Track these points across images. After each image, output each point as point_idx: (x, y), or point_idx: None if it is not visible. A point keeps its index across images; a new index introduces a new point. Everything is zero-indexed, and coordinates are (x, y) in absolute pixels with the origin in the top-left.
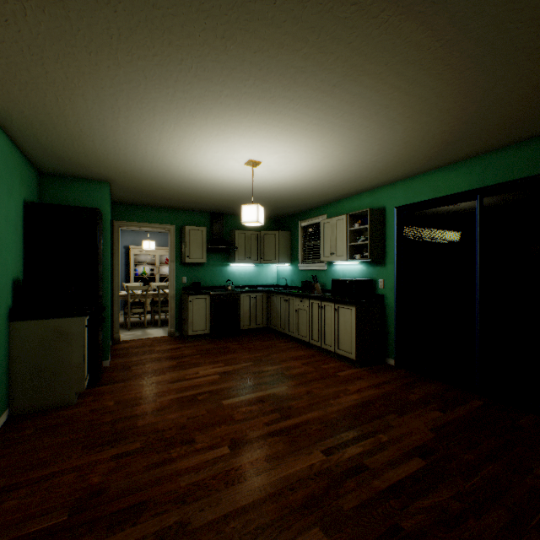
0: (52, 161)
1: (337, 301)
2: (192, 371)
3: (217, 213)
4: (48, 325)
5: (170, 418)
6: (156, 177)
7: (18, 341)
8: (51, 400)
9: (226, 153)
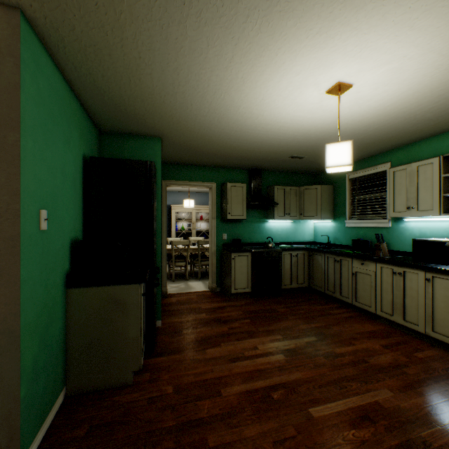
0: (109, 114)
1: (431, 269)
2: (249, 344)
3: (255, 169)
4: (104, 293)
5: (249, 436)
6: (209, 126)
7: (75, 310)
8: (107, 378)
9: (310, 74)
